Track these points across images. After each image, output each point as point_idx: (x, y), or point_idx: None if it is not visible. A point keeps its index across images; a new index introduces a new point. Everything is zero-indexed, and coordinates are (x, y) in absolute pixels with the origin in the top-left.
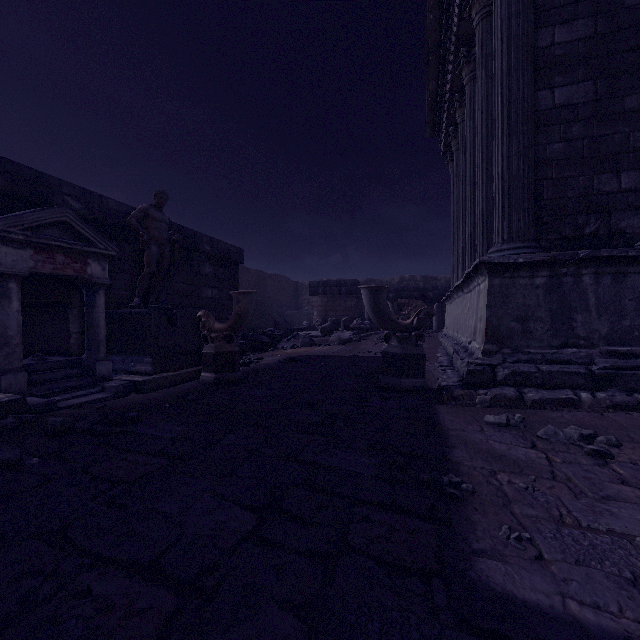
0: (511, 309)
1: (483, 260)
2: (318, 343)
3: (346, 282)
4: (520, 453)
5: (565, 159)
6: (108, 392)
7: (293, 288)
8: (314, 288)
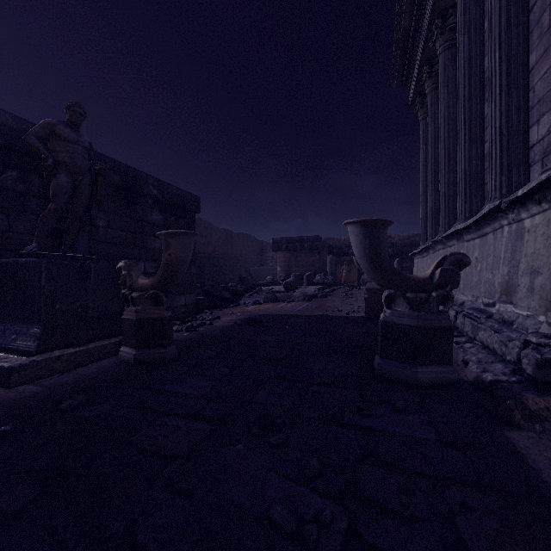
0: None
1: None
2: (281, 299)
3: (308, 238)
4: None
5: None
6: None
7: (258, 246)
8: (277, 244)
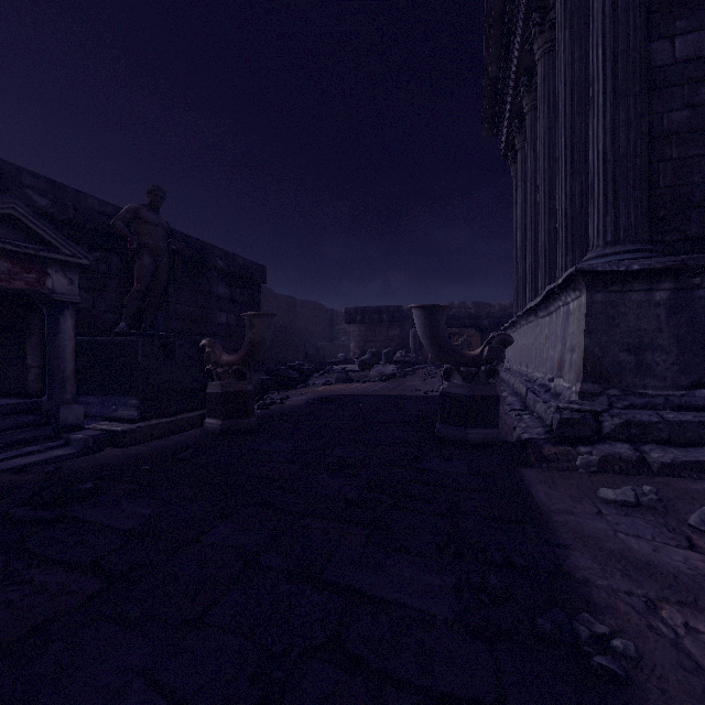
0: (619, 335)
1: (581, 268)
2: (356, 379)
3: (388, 308)
4: (677, 559)
5: (690, 132)
6: (73, 447)
7: (328, 316)
8: (351, 315)
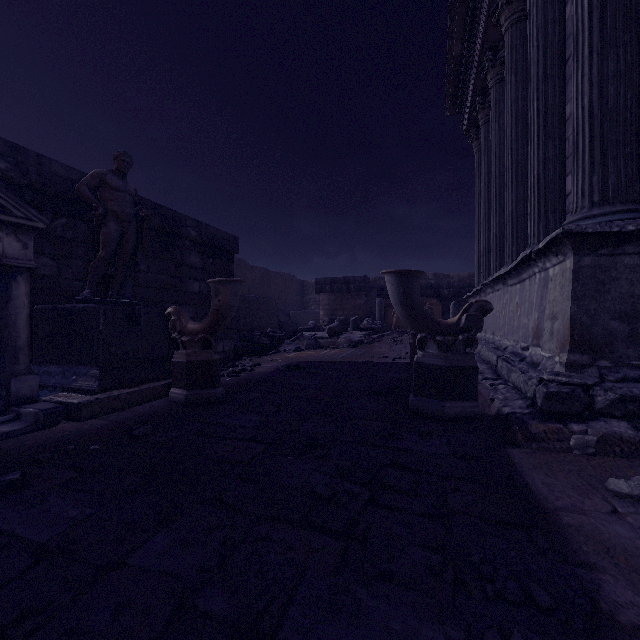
0: (610, 302)
1: (569, 229)
2: (325, 345)
3: (355, 279)
4: None
5: None
6: (23, 421)
7: (299, 287)
8: (320, 285)
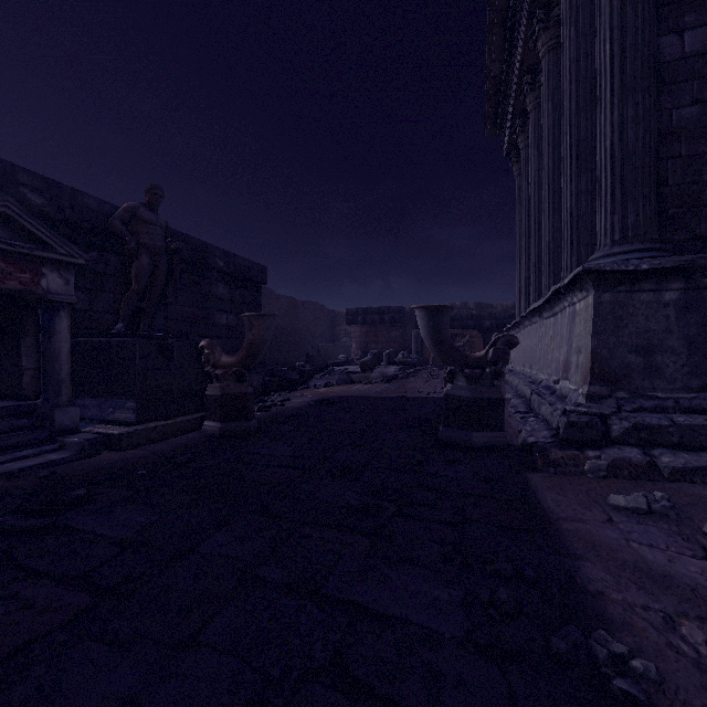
0: (628, 336)
1: (588, 267)
2: (357, 380)
3: (389, 309)
4: (693, 570)
5: (700, 128)
6: (68, 450)
7: (329, 317)
8: (352, 316)
